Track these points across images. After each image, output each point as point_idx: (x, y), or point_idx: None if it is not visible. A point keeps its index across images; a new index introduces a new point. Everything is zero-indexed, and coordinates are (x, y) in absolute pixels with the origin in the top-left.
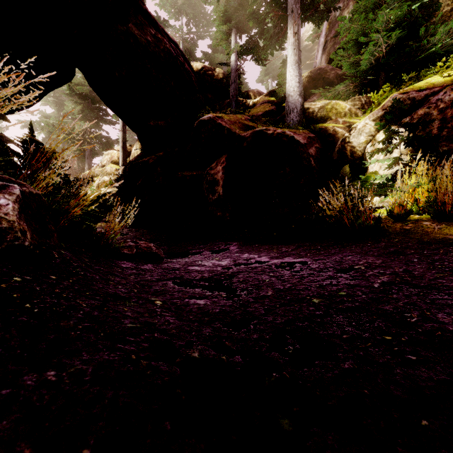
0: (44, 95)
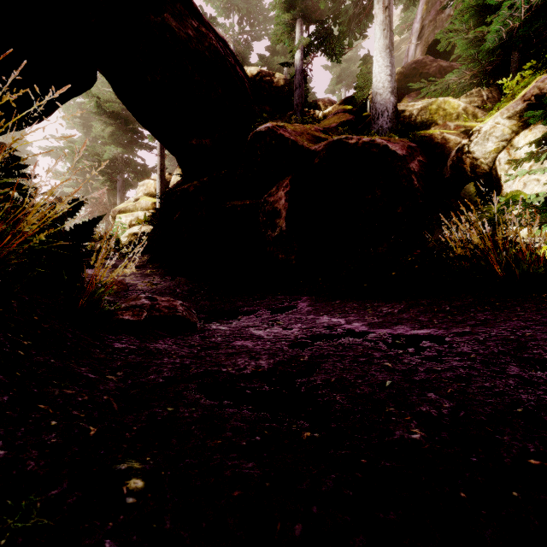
0: (57, 106)
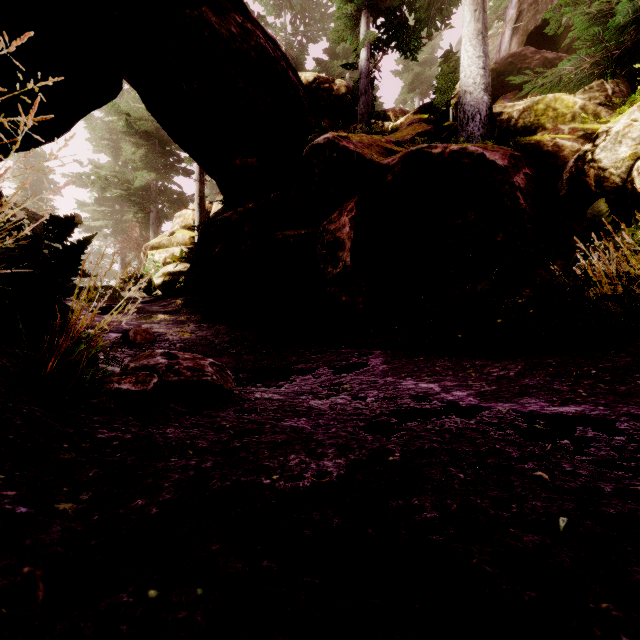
0: (75, 120)
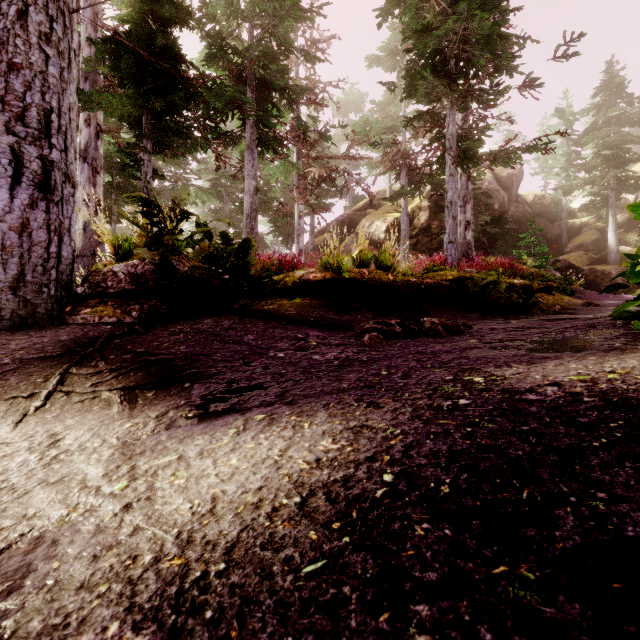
0: None
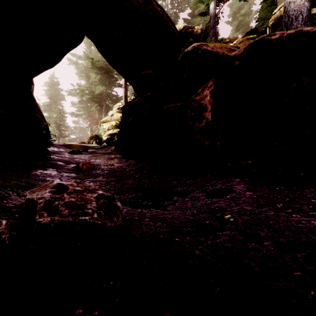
0: (62, 56)
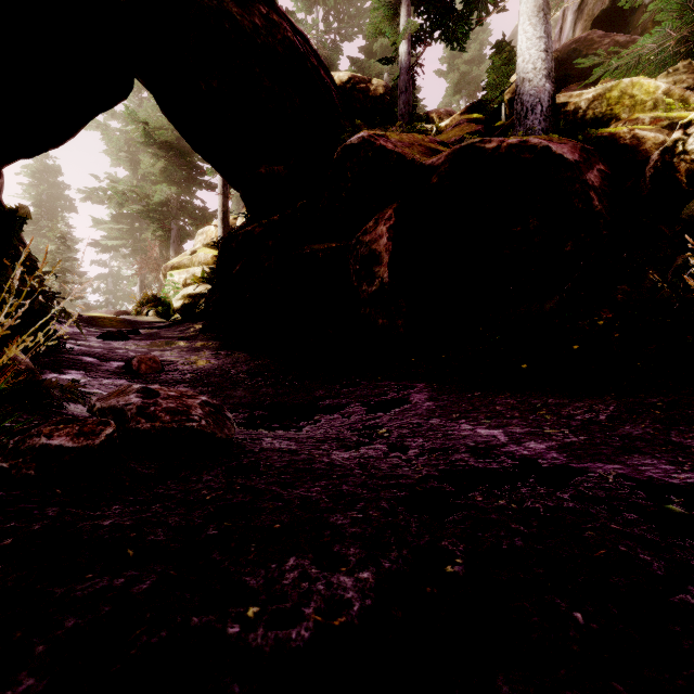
0: (81, 123)
